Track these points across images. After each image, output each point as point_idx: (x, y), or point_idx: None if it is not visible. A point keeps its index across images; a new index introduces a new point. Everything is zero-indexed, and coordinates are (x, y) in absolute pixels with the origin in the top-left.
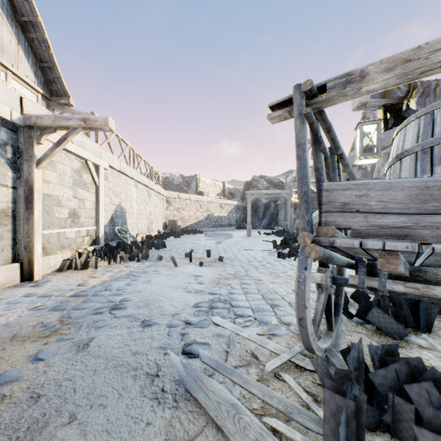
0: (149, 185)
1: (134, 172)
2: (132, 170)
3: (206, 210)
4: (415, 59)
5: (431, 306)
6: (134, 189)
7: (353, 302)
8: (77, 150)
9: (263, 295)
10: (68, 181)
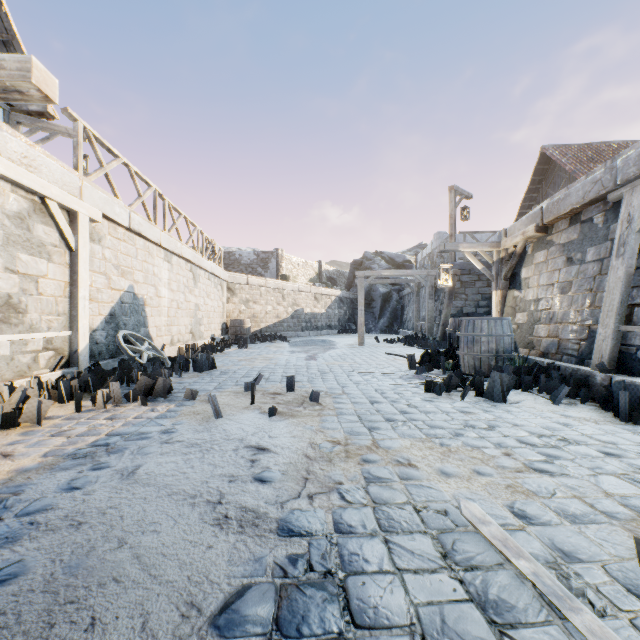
0: (195, 260)
1: (161, 234)
2: (158, 230)
3: (292, 304)
4: None
5: None
6: (162, 264)
7: None
8: (12, 171)
9: (439, 538)
10: None
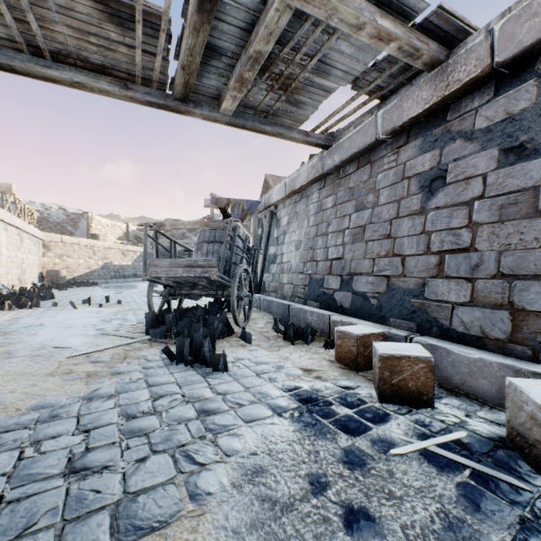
0: (22, 227)
1: (4, 213)
2: (3, 211)
3: (102, 258)
4: (176, 225)
5: (217, 305)
6: (3, 232)
7: None
8: None
9: None
10: None
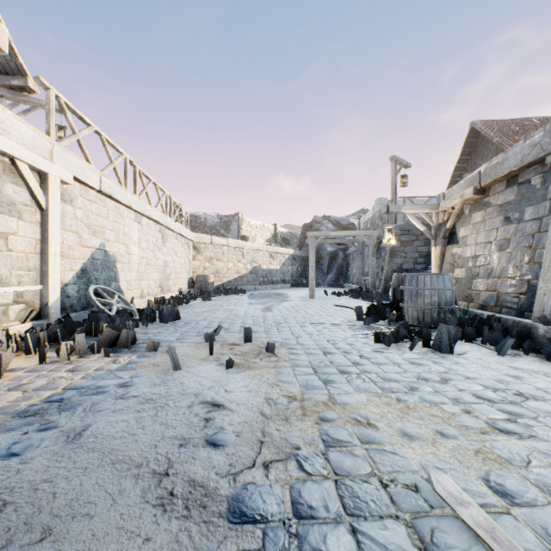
0: (163, 222)
1: (131, 197)
2: (128, 194)
3: (251, 261)
4: None
5: None
6: (133, 224)
7: None
8: None
9: (414, 526)
10: None
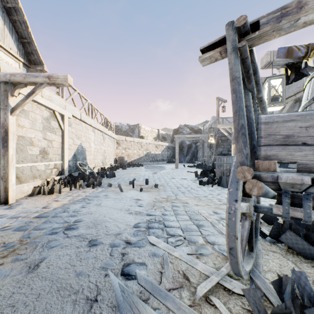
0: (104, 131)
1: (91, 121)
2: (90, 119)
3: (145, 149)
4: None
5: None
6: (91, 133)
7: (263, 223)
8: (46, 103)
9: (190, 216)
10: (39, 126)
